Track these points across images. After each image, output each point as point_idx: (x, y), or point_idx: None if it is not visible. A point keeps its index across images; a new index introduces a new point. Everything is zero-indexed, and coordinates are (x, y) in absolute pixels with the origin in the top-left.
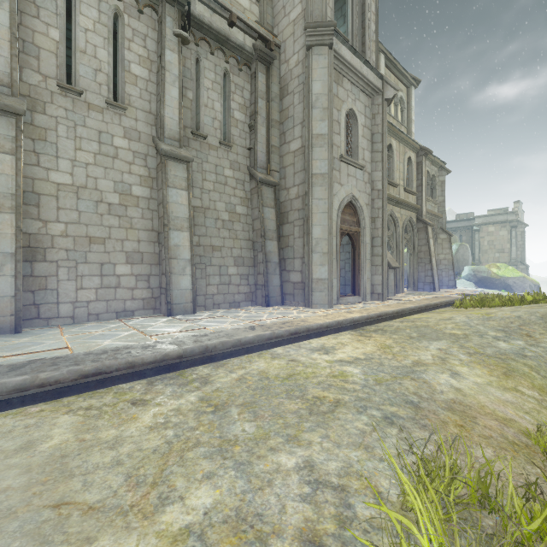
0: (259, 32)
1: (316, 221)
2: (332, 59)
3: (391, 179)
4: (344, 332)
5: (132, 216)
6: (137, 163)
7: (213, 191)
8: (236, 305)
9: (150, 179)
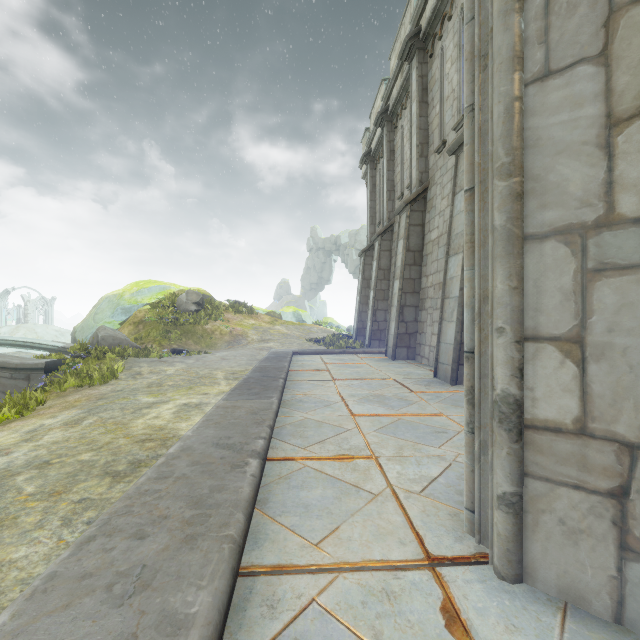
0: None
1: None
2: None
3: None
4: None
5: None
6: None
7: None
8: None
9: None
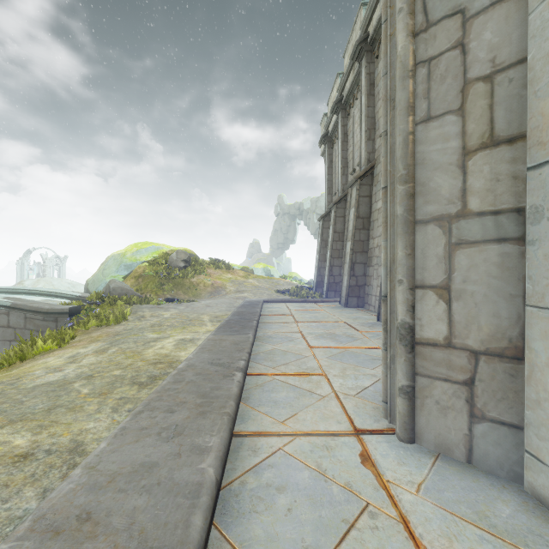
0: None
1: None
2: None
3: None
4: None
5: None
6: None
7: None
8: None
9: None
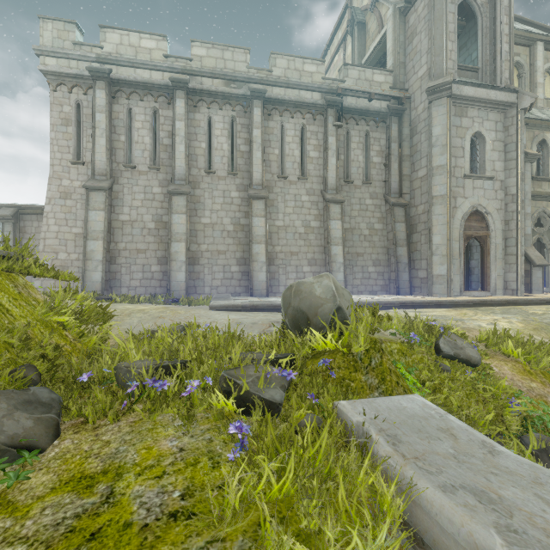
0: (392, 96)
1: (436, 231)
2: (451, 104)
3: (546, 175)
4: (443, 308)
5: (310, 239)
6: (313, 208)
7: (357, 217)
8: (374, 293)
9: (320, 215)
